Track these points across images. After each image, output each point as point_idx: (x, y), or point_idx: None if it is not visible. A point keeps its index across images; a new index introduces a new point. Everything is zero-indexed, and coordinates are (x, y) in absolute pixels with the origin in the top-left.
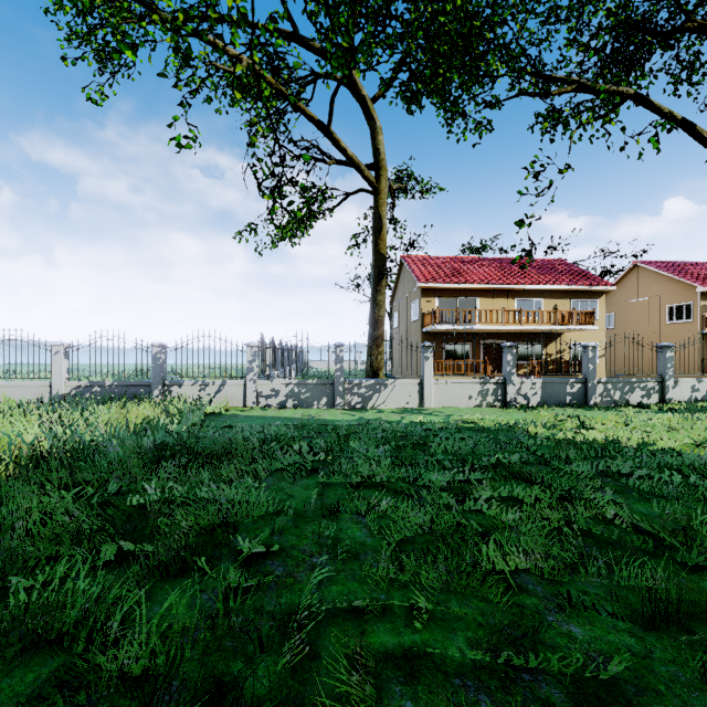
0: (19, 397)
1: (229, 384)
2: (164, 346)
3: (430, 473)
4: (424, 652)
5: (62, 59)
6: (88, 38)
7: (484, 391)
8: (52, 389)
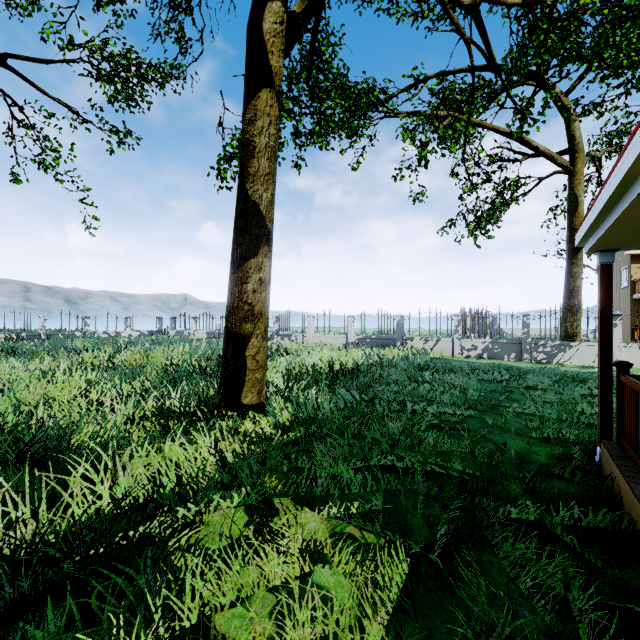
0: (333, 342)
1: (442, 341)
2: (402, 316)
3: (573, 387)
4: (536, 414)
5: (340, 152)
6: (352, 133)
7: None
8: (347, 339)
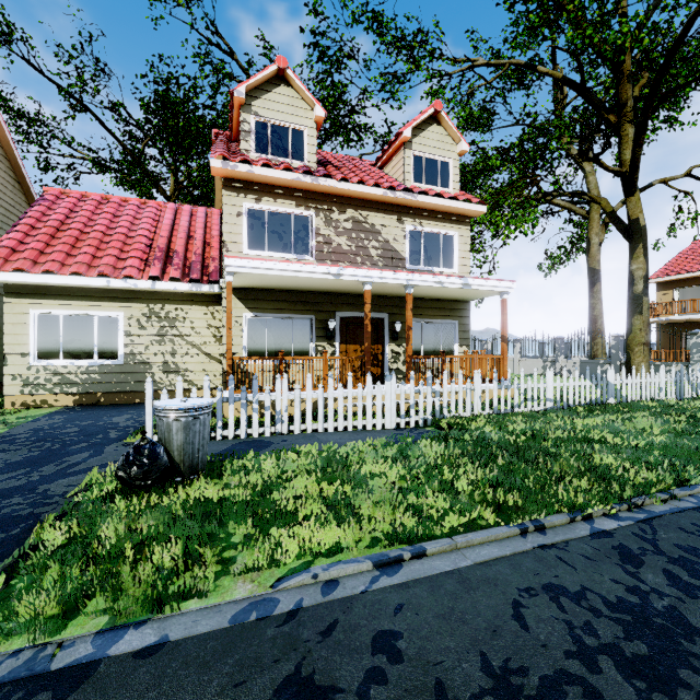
0: None
1: None
2: None
3: None
4: None
5: None
6: None
7: (544, 366)
8: None
